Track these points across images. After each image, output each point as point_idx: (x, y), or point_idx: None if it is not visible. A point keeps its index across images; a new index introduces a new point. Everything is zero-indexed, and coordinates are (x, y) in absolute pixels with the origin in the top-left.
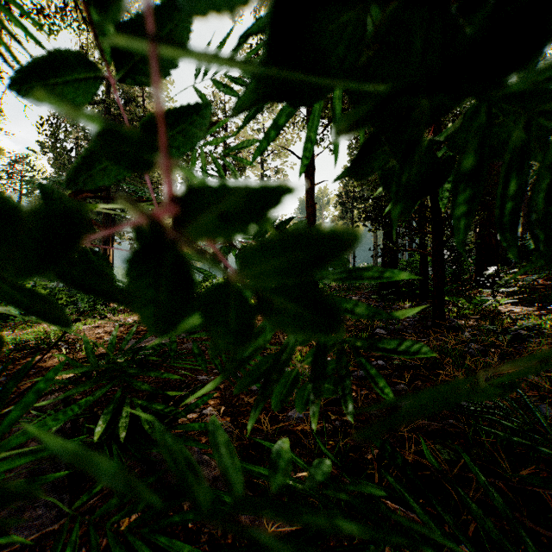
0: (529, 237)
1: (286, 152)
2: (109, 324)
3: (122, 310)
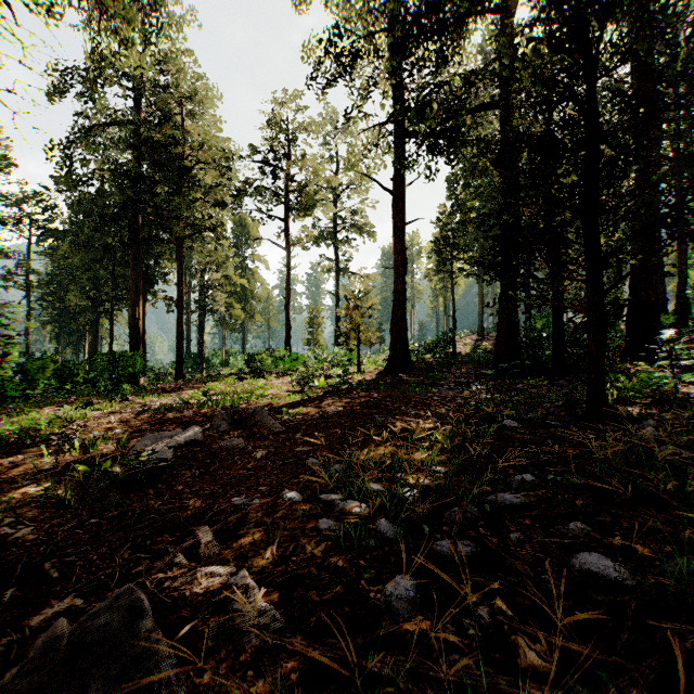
0: None
1: (367, 183)
2: (129, 409)
3: (152, 389)
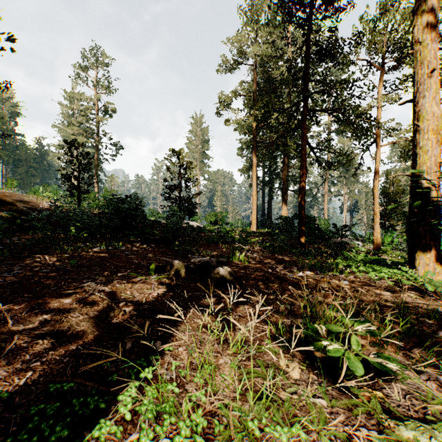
0: None
1: None
2: None
3: None
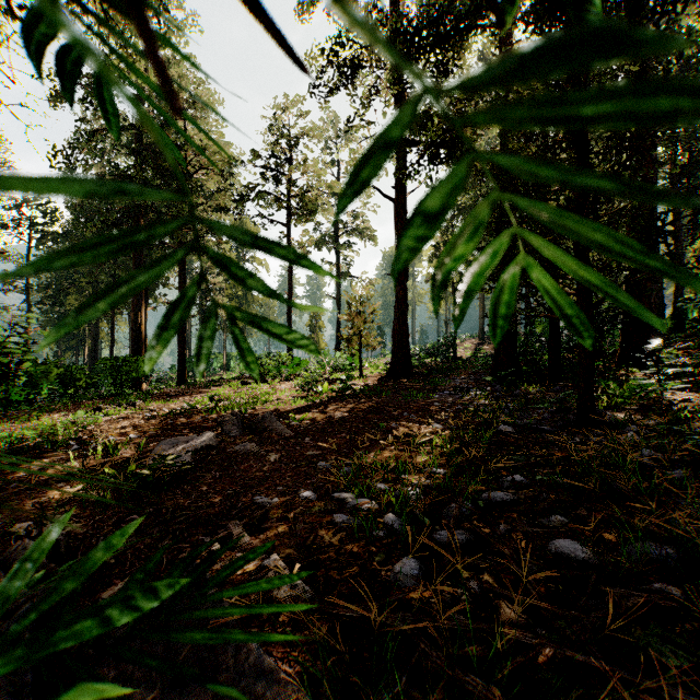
0: (698, 299)
1: (369, 190)
2: (137, 415)
3: (156, 394)
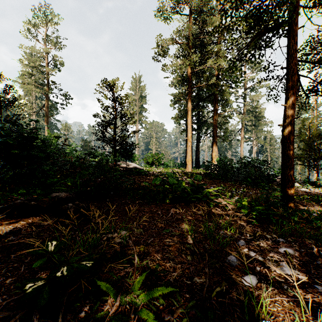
0: None
1: None
2: None
3: None
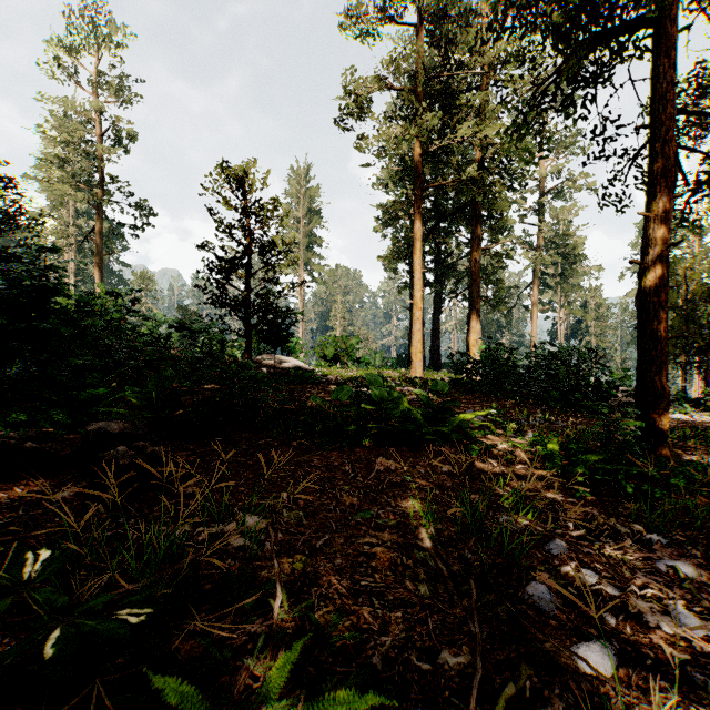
0: None
1: None
2: None
3: None
